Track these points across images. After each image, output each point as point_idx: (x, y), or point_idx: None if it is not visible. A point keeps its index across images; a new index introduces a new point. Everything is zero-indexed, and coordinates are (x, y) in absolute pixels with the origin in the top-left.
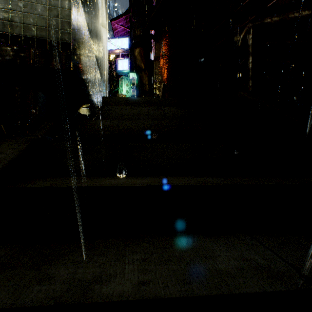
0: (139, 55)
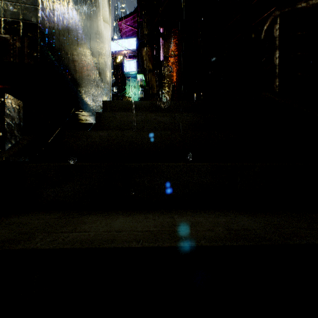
0: (147, 55)
